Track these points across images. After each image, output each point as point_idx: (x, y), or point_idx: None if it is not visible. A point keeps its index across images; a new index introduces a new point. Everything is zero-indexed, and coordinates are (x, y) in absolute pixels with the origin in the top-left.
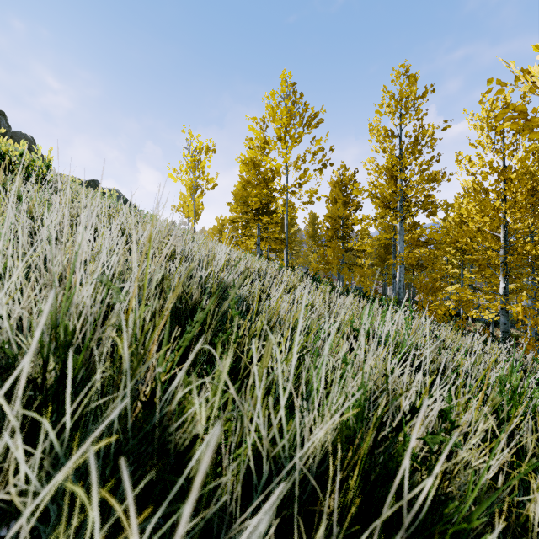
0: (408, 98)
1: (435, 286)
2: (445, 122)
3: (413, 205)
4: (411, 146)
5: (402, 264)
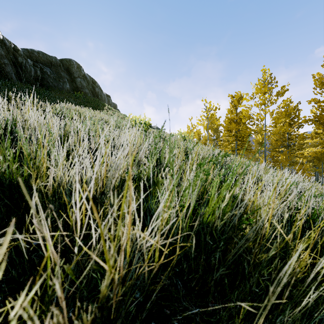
0: None
1: None
2: None
3: None
4: None
5: None
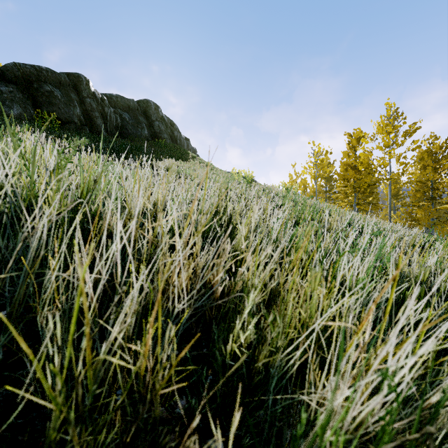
0: None
1: None
2: None
3: None
4: None
5: None
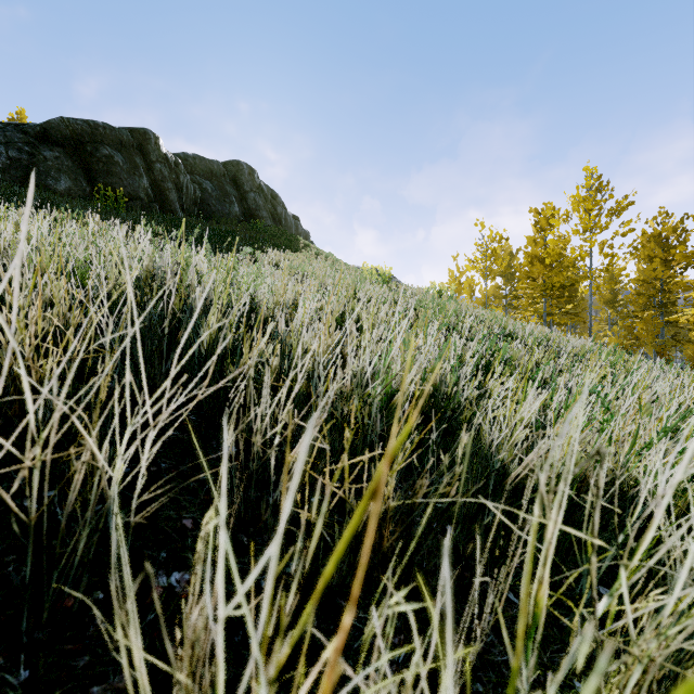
0: None
1: None
2: None
3: None
4: None
5: None
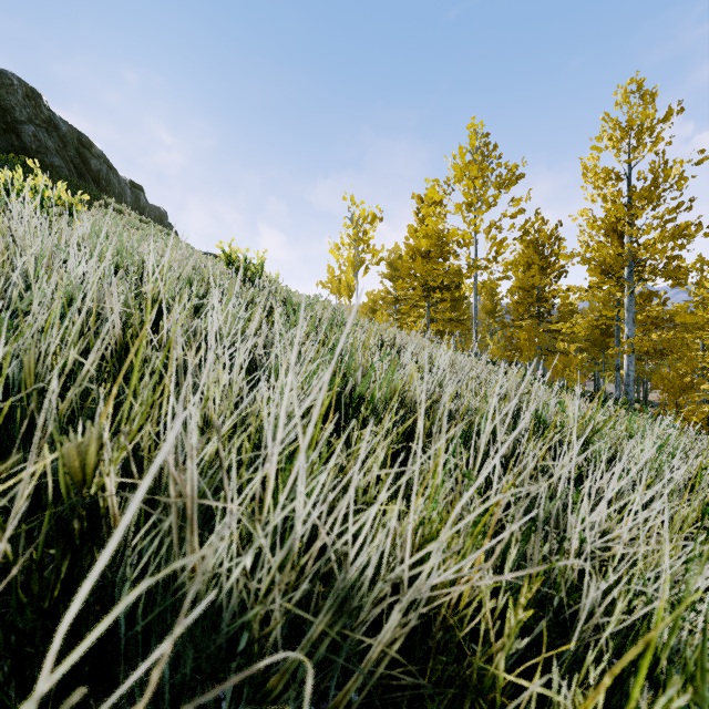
0: (642, 126)
1: (684, 383)
2: (701, 152)
3: (649, 273)
4: (646, 192)
5: (631, 352)
